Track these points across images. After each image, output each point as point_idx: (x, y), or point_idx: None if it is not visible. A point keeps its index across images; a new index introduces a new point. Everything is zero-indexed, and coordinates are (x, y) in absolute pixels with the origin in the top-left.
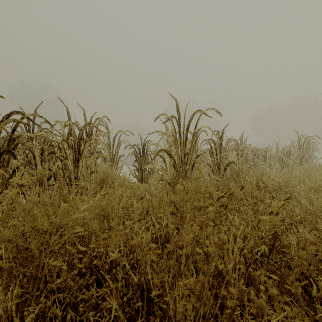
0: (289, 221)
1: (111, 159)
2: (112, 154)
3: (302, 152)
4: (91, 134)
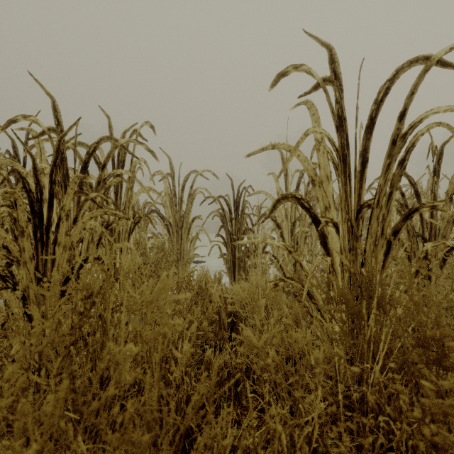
0: None
1: (178, 224)
2: (179, 214)
3: None
4: (122, 167)
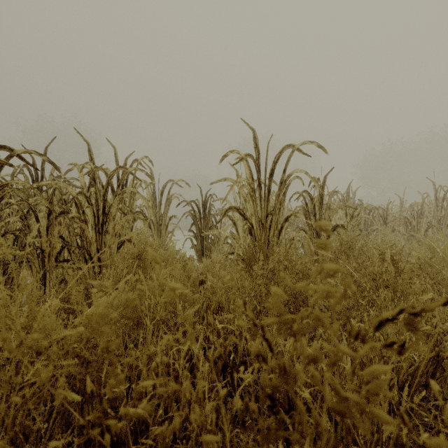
0: (444, 325)
1: (158, 222)
2: (159, 214)
3: (440, 211)
4: (125, 184)
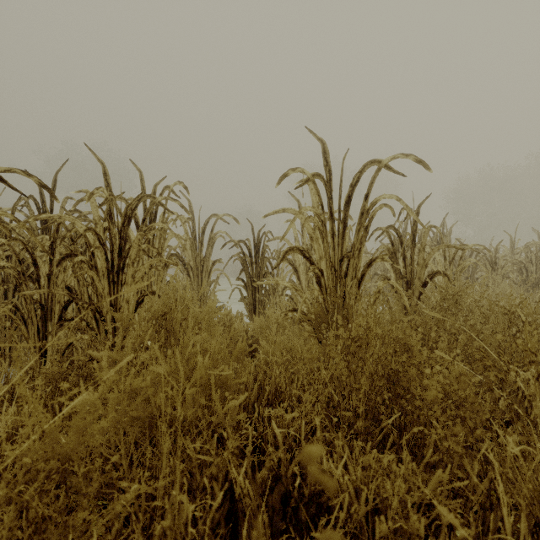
0: None
1: (198, 268)
2: (199, 257)
3: None
4: (154, 218)
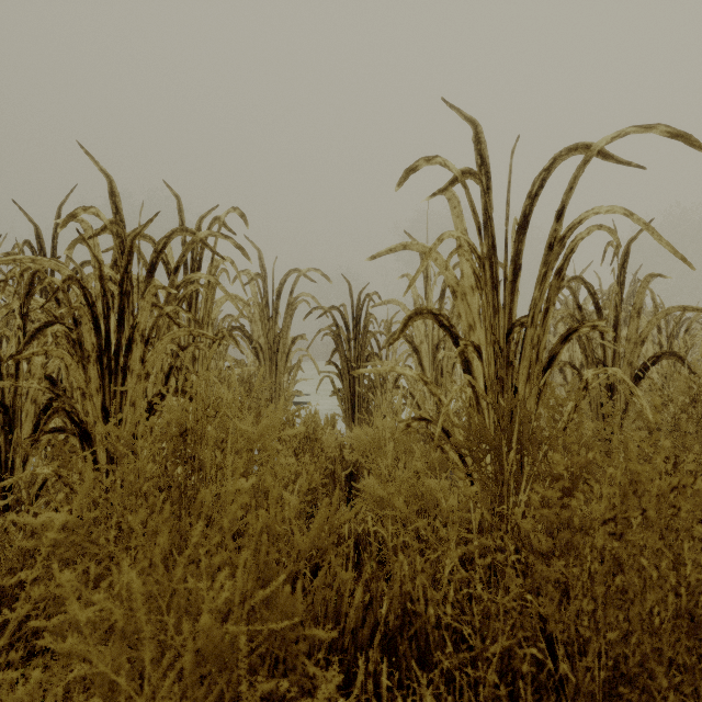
0: None
1: (272, 347)
2: (273, 332)
3: None
4: (198, 269)
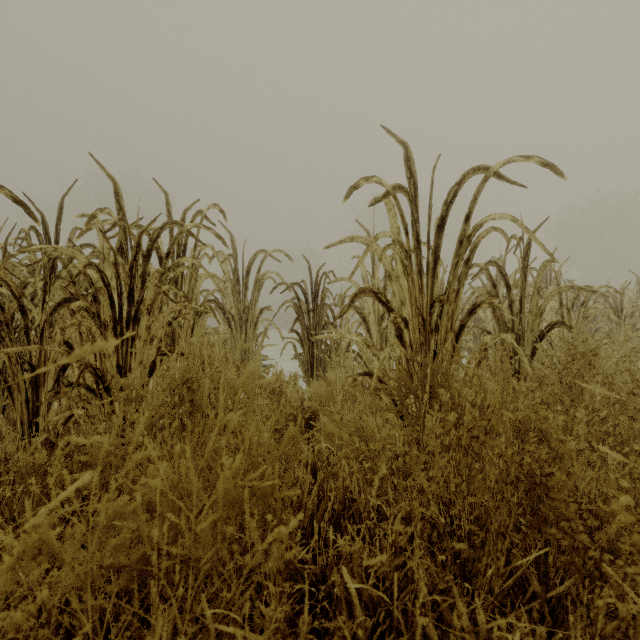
0: None
1: (242, 317)
2: (243, 304)
3: None
4: (183, 253)
